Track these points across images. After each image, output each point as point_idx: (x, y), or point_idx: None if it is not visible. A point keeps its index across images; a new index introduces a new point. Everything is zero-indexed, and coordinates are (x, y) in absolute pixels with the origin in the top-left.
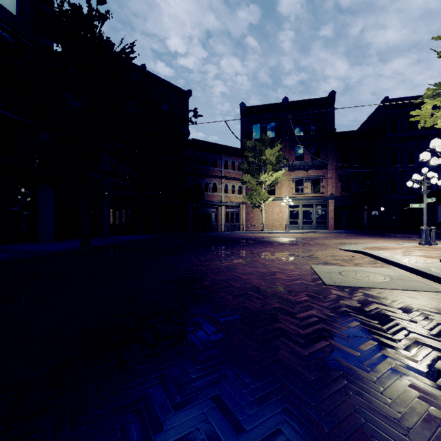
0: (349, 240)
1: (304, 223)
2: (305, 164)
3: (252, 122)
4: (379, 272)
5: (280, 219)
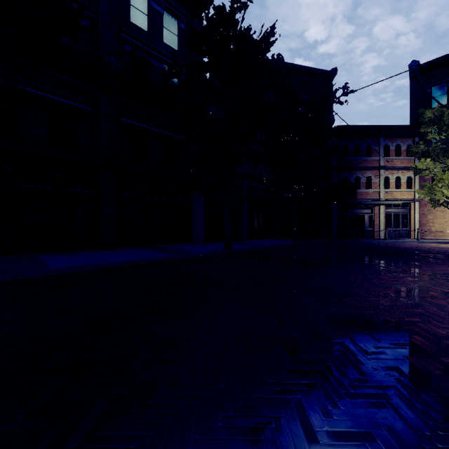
0: None
1: None
2: None
3: (431, 84)
4: None
5: None
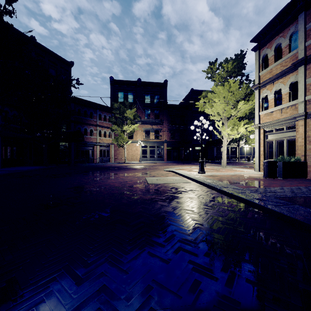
0: (171, 166)
1: (150, 157)
2: (151, 121)
3: (118, 91)
4: (173, 178)
5: (136, 154)
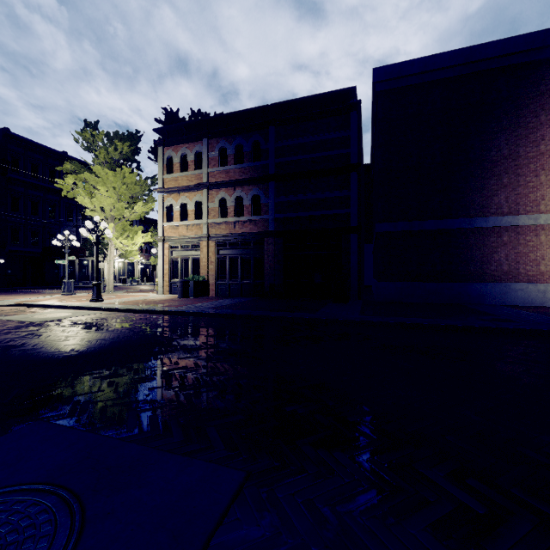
0: None
1: None
2: None
3: None
4: (60, 312)
5: None
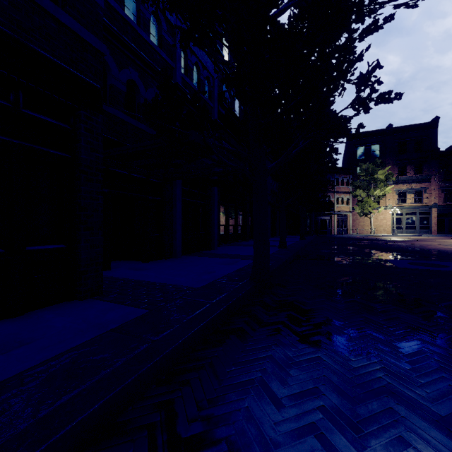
0: None
1: (407, 228)
2: (408, 178)
3: (357, 146)
4: None
5: (384, 225)
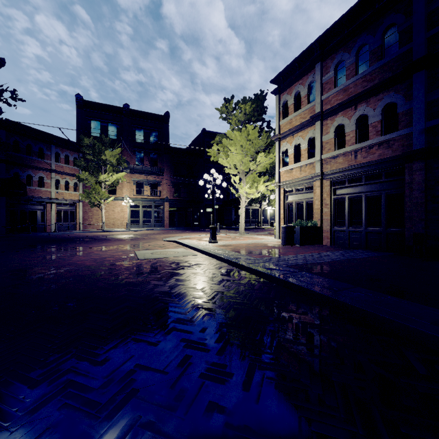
0: (175, 234)
1: (144, 222)
2: (145, 169)
3: (91, 118)
4: (175, 250)
5: (122, 218)
